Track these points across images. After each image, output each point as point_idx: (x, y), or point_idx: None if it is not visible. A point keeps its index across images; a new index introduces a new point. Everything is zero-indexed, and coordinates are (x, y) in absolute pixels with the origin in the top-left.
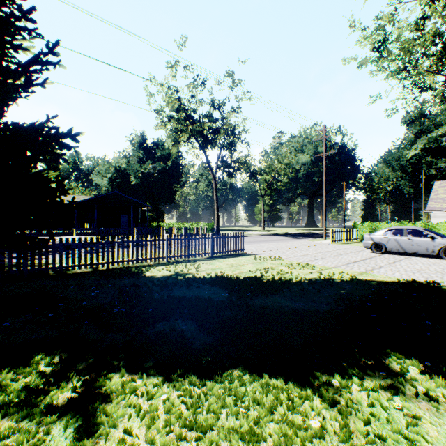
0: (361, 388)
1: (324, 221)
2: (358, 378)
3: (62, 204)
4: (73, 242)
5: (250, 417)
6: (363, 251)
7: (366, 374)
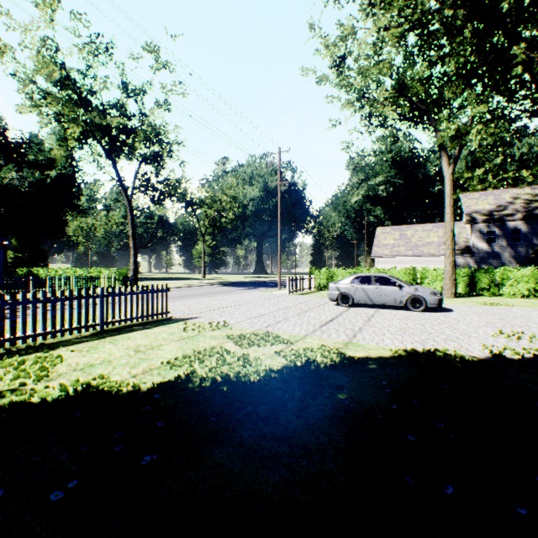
0: None
1: (279, 266)
2: None
3: None
4: None
5: None
6: (327, 304)
7: None
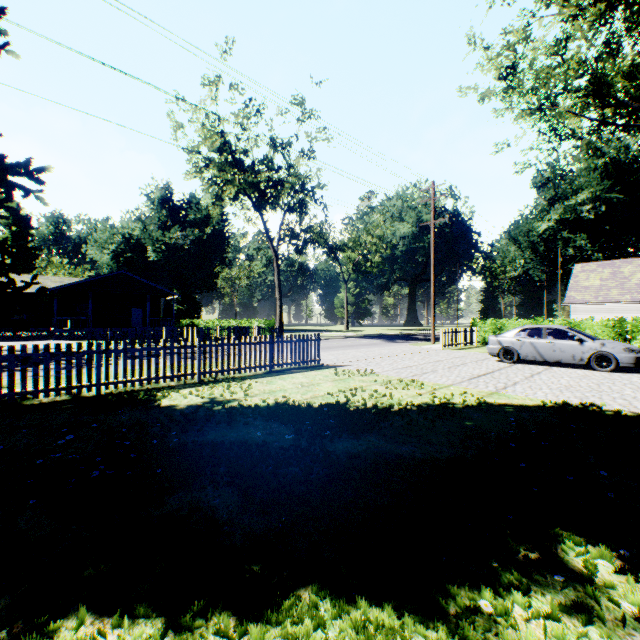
0: (530, 615)
1: (432, 317)
2: (521, 591)
3: (4, 287)
4: (35, 351)
5: None
6: (487, 359)
7: (531, 581)
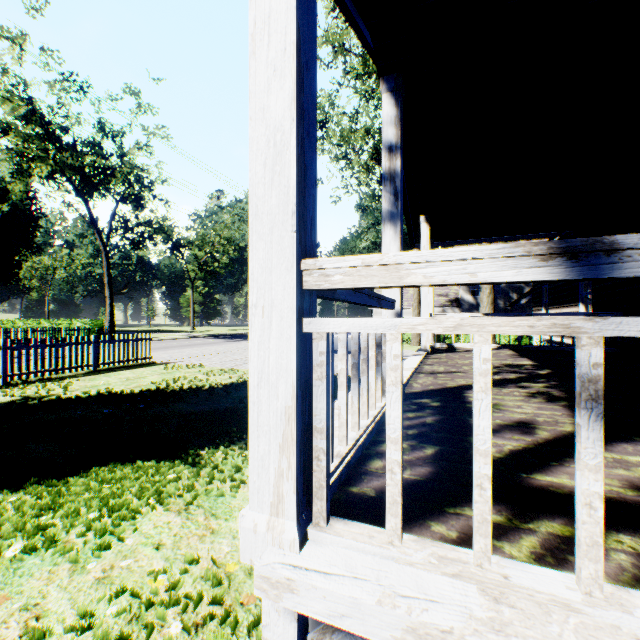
0: (224, 451)
1: None
2: (226, 446)
3: None
4: None
5: (115, 486)
6: None
7: (234, 444)
